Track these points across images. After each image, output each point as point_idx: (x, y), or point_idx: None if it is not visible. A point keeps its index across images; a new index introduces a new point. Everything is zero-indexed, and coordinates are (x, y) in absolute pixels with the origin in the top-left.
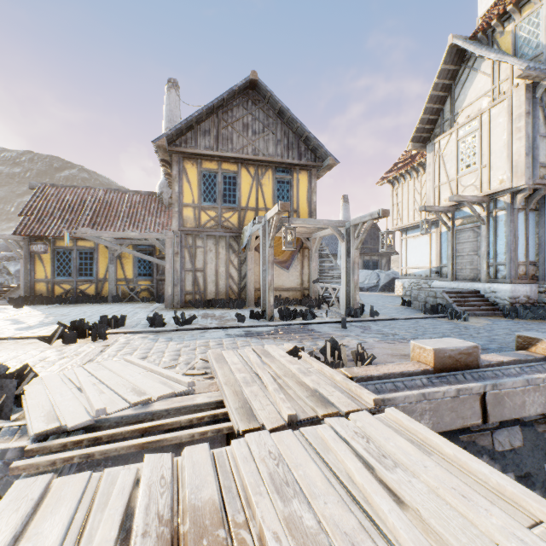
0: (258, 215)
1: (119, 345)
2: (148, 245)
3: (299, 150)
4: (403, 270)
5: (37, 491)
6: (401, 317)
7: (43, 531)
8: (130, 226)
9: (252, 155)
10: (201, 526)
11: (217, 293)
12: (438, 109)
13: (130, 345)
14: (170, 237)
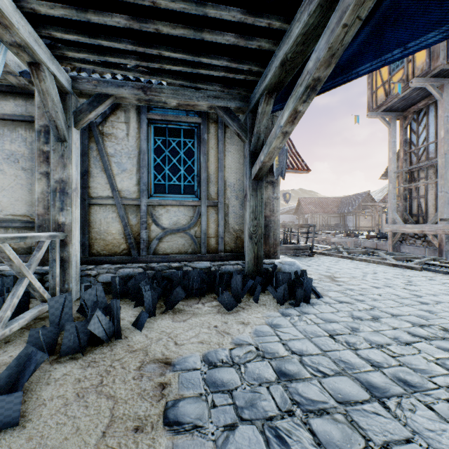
0: None
1: None
2: None
3: None
4: None
5: None
6: None
7: None
8: None
9: None
10: None
11: None
12: None
13: None
14: None
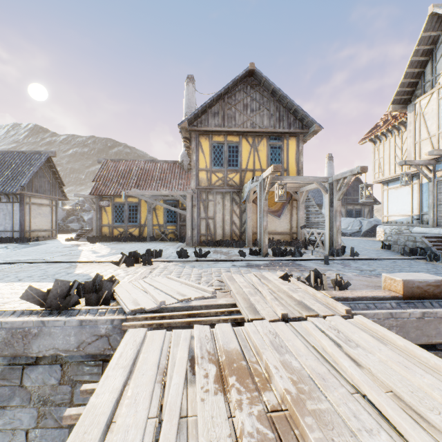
0: (255, 175)
1: (161, 268)
2: (174, 200)
3: (289, 121)
4: (384, 218)
5: (142, 334)
6: (379, 258)
7: (149, 351)
8: (162, 186)
9: (250, 128)
10: (232, 359)
11: (224, 236)
12: (419, 72)
13: (168, 269)
14: (189, 194)
